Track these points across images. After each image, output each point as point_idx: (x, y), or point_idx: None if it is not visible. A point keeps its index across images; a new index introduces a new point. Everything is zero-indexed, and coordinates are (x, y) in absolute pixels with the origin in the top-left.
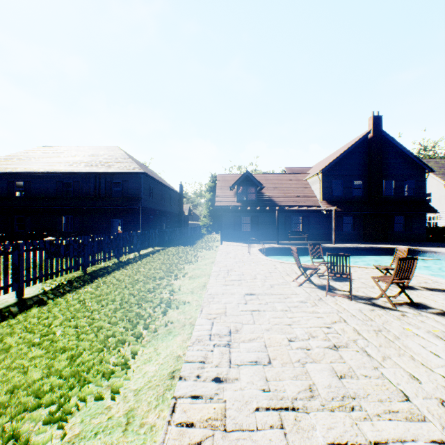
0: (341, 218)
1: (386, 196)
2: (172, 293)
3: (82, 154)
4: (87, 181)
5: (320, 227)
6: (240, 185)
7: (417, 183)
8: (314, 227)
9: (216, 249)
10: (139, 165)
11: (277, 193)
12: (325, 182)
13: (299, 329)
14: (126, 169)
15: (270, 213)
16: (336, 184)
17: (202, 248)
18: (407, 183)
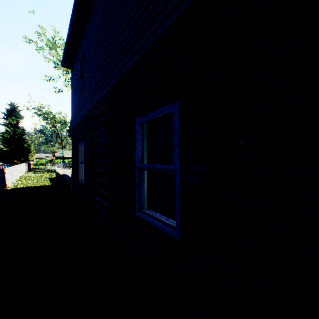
0: None
1: None
2: None
3: None
4: None
5: None
6: None
7: None
8: None
9: None
10: None
11: None
12: None
13: None
14: None
15: None
16: None
17: None
18: None
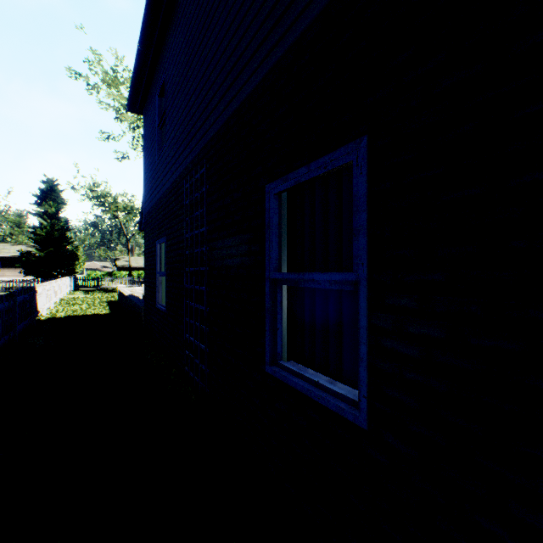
0: None
1: None
2: None
3: None
4: None
5: None
6: None
7: None
8: None
9: None
10: None
11: None
12: None
13: None
14: None
15: None
16: None
17: None
18: None
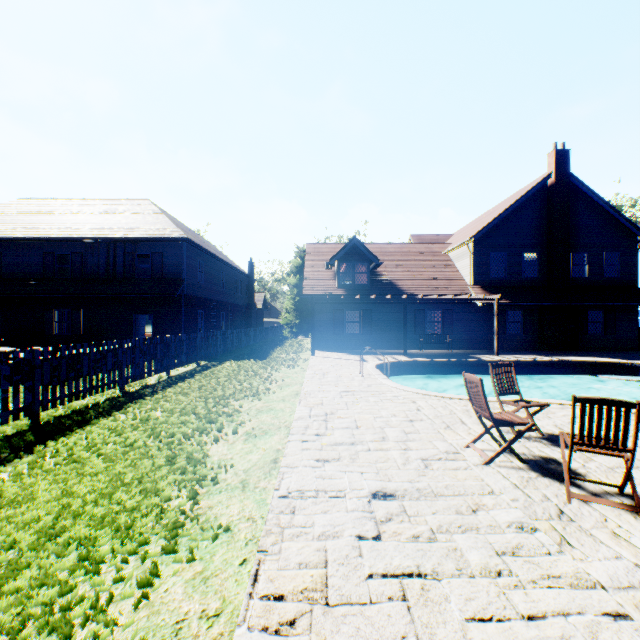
0: (503, 313)
1: (575, 278)
2: (194, 492)
3: (89, 210)
4: (95, 253)
5: (470, 328)
6: (343, 260)
7: (624, 258)
8: (461, 327)
9: (304, 366)
10: (181, 229)
11: (402, 274)
12: (478, 256)
13: None
14: (158, 233)
15: (391, 306)
16: (495, 260)
17: (281, 364)
18: (606, 258)
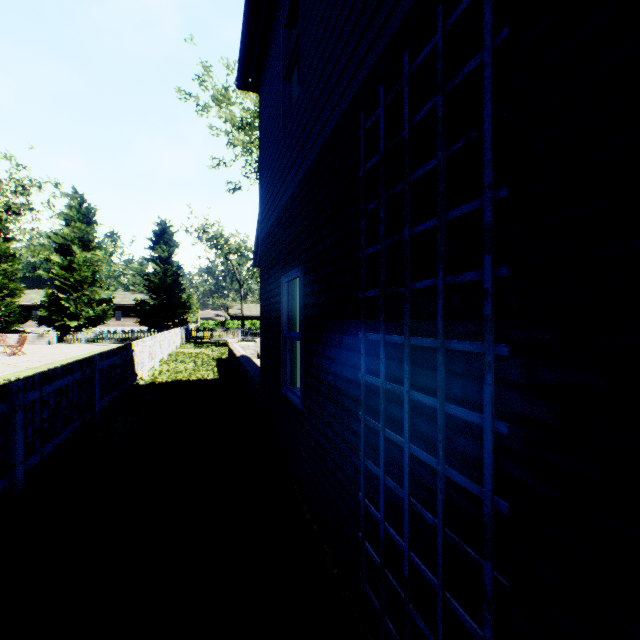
0: None
1: None
2: None
3: None
4: None
5: None
6: None
7: None
8: None
9: None
10: None
11: None
12: None
13: (66, 350)
14: None
15: None
16: None
17: None
18: None
